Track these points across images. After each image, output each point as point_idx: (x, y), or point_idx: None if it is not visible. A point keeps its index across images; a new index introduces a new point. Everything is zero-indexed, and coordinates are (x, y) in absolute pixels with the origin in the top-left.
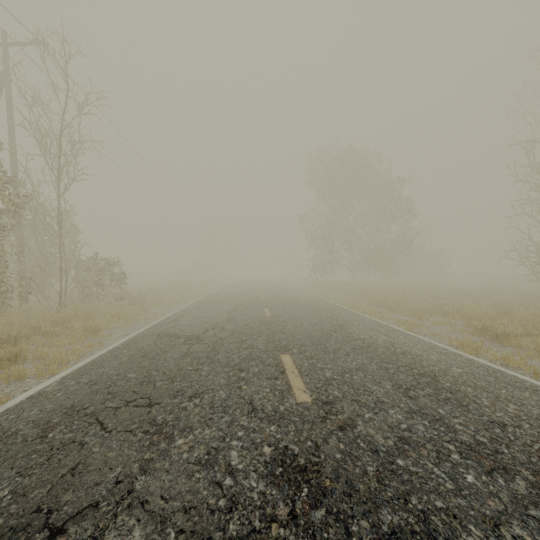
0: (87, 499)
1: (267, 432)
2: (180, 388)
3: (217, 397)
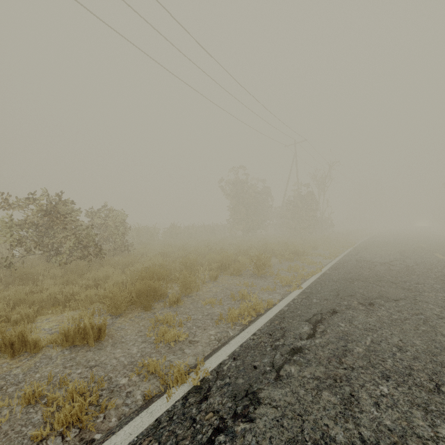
0: (388, 246)
1: (414, 246)
2: (392, 244)
3: (402, 245)
